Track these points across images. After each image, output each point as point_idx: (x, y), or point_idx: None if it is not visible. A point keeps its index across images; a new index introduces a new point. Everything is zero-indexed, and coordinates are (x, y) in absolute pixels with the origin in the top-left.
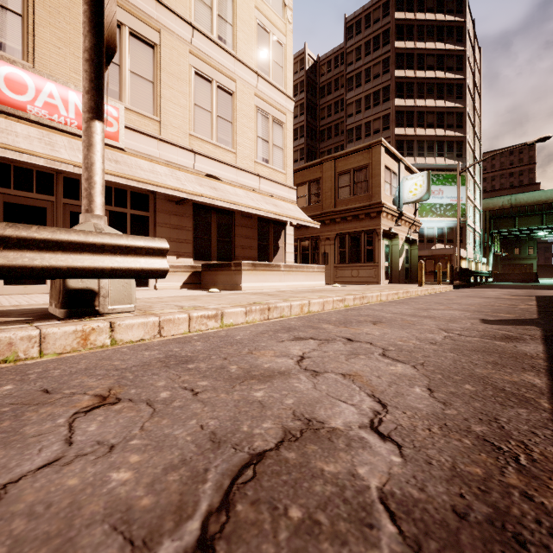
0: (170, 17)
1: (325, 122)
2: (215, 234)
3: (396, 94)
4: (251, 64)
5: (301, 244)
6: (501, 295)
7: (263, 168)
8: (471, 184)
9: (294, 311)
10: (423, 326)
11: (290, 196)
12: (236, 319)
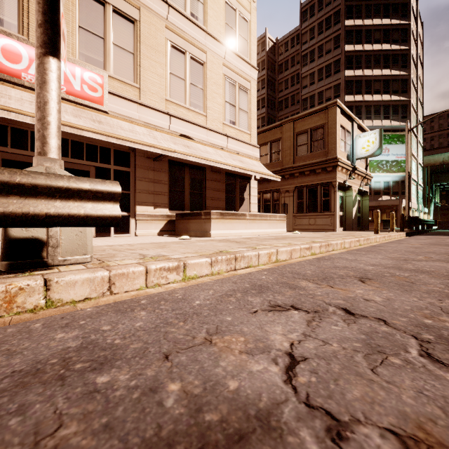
0: None
1: (283, 94)
2: (188, 187)
3: (346, 66)
4: (219, 38)
5: (263, 196)
6: None
7: (230, 129)
8: (414, 142)
9: (261, 260)
10: (429, 286)
11: (254, 154)
12: (200, 270)
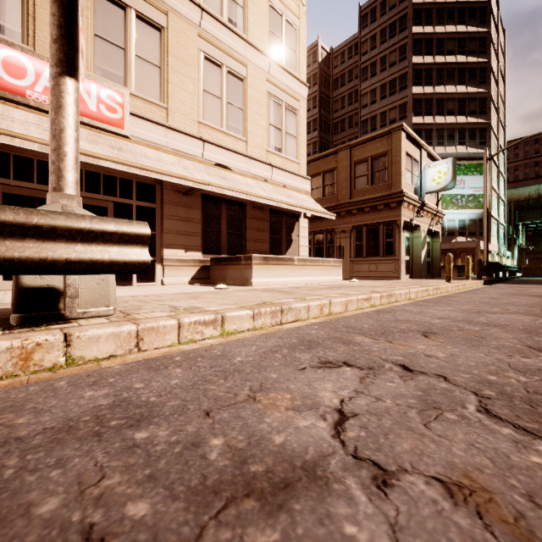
0: None
1: (338, 114)
2: (225, 227)
3: (413, 82)
4: (262, 48)
5: (314, 237)
6: None
7: (275, 158)
8: (495, 173)
9: (312, 313)
10: (500, 341)
11: (304, 187)
12: (240, 324)
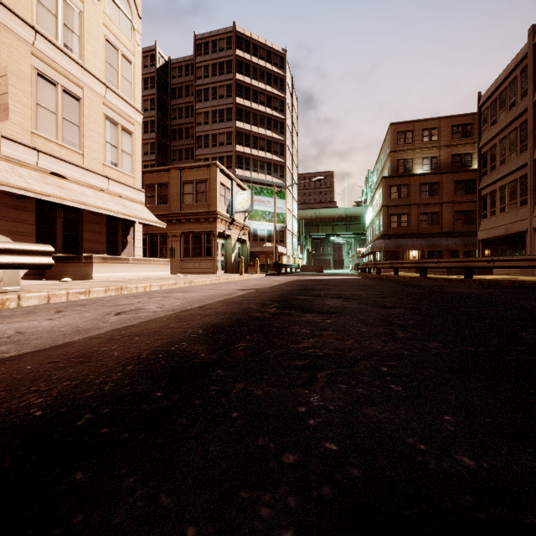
0: (9, 16)
1: (176, 122)
2: (61, 228)
3: (237, 117)
4: (99, 75)
5: (150, 238)
6: (281, 279)
7: (111, 171)
8: (290, 198)
9: (139, 290)
10: (207, 292)
11: (139, 198)
12: (99, 294)
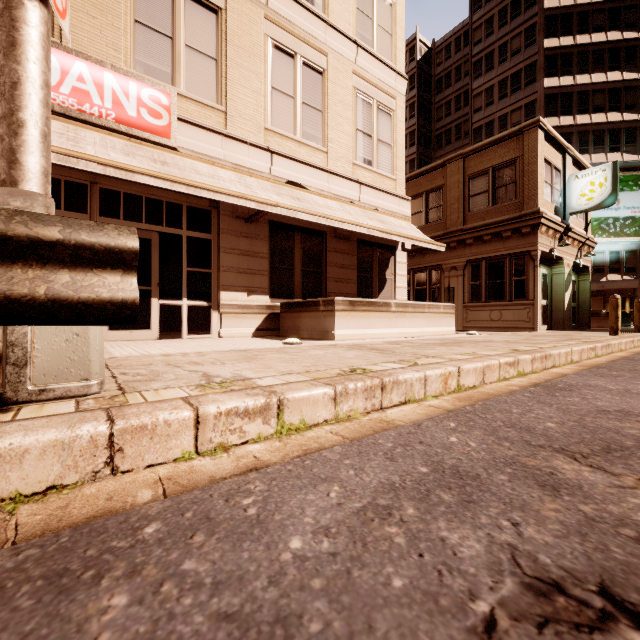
0: None
1: (442, 123)
2: (299, 263)
3: (545, 72)
4: (347, 31)
5: (414, 276)
6: None
7: (364, 173)
8: None
9: (431, 388)
10: None
11: (402, 210)
12: (312, 412)
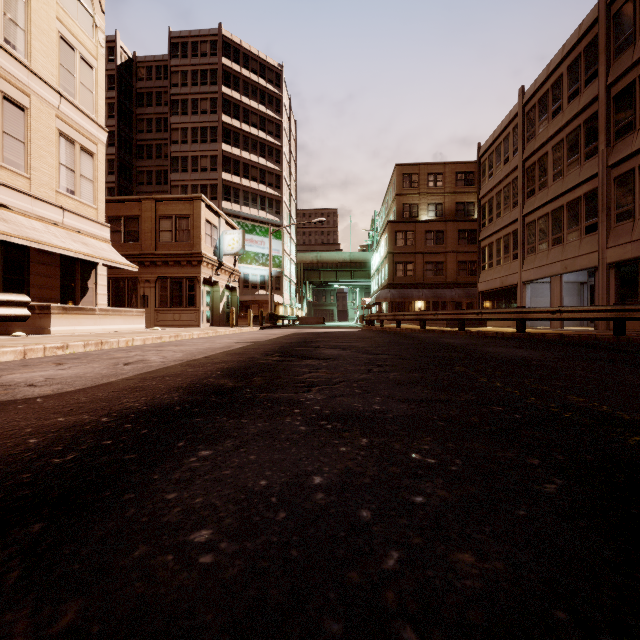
0: None
1: (144, 137)
2: (0, 270)
3: (223, 139)
4: (51, 80)
5: (114, 284)
6: (278, 332)
7: (67, 200)
8: (288, 239)
9: (121, 345)
10: (203, 345)
11: (103, 234)
12: (77, 349)
